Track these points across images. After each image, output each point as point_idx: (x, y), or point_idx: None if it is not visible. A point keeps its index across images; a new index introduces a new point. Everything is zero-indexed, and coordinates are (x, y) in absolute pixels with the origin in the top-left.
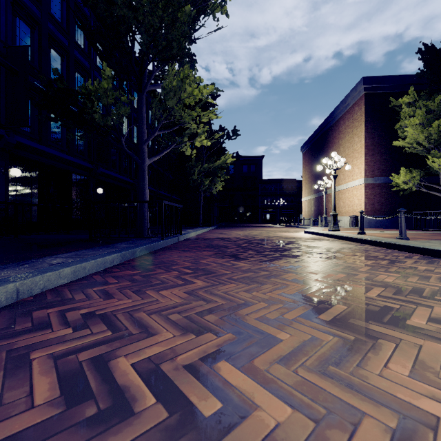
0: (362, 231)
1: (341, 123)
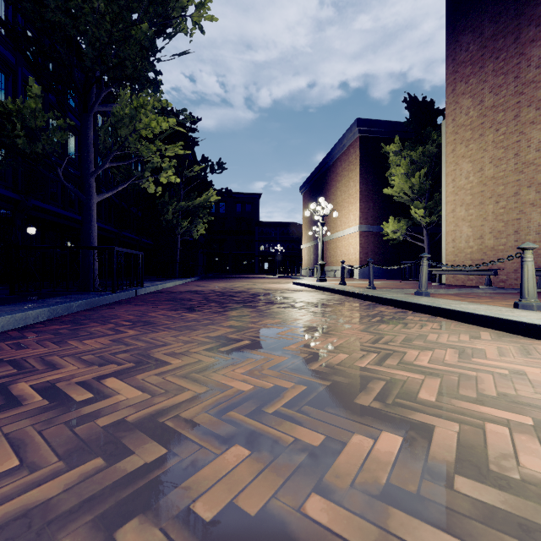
0: (342, 282)
1: (338, 165)
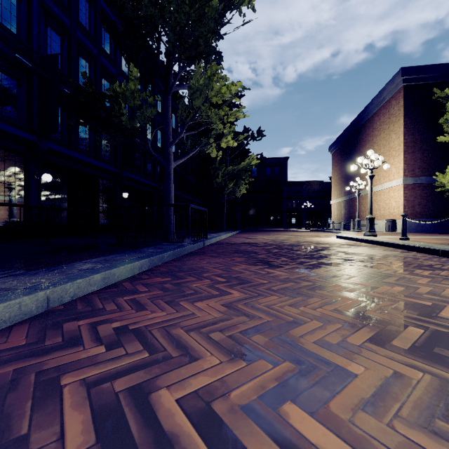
0: (404, 237)
1: (375, 119)
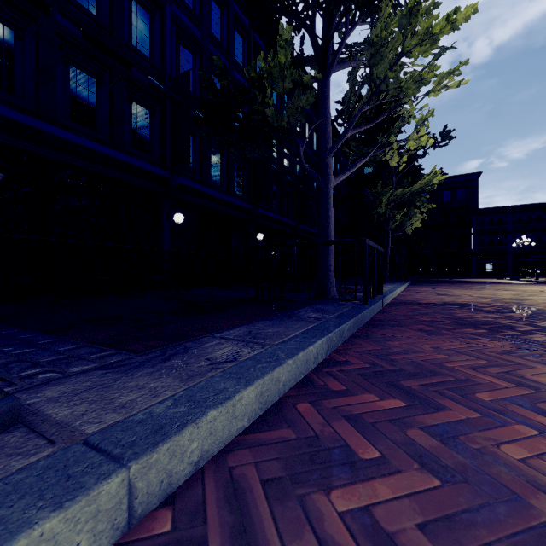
0: None
1: None
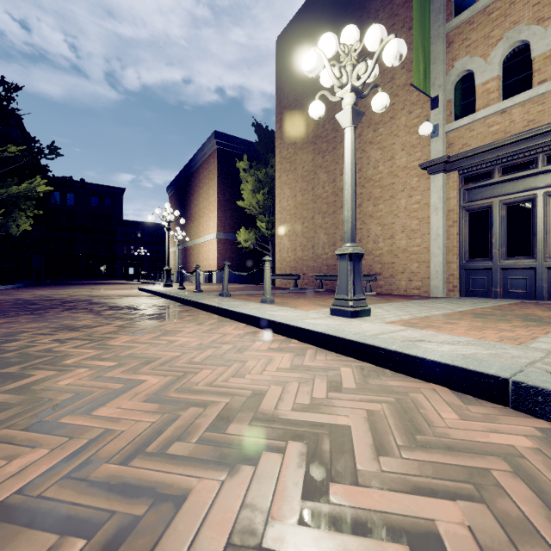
0: (181, 286)
1: (201, 171)
